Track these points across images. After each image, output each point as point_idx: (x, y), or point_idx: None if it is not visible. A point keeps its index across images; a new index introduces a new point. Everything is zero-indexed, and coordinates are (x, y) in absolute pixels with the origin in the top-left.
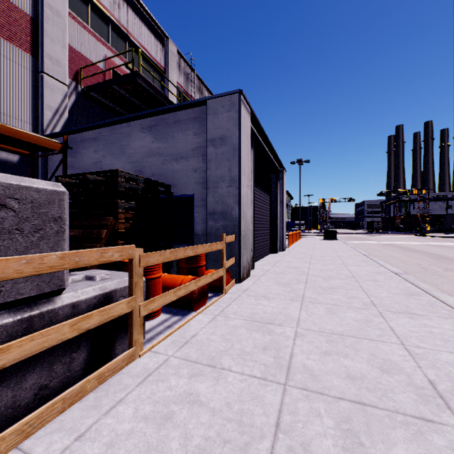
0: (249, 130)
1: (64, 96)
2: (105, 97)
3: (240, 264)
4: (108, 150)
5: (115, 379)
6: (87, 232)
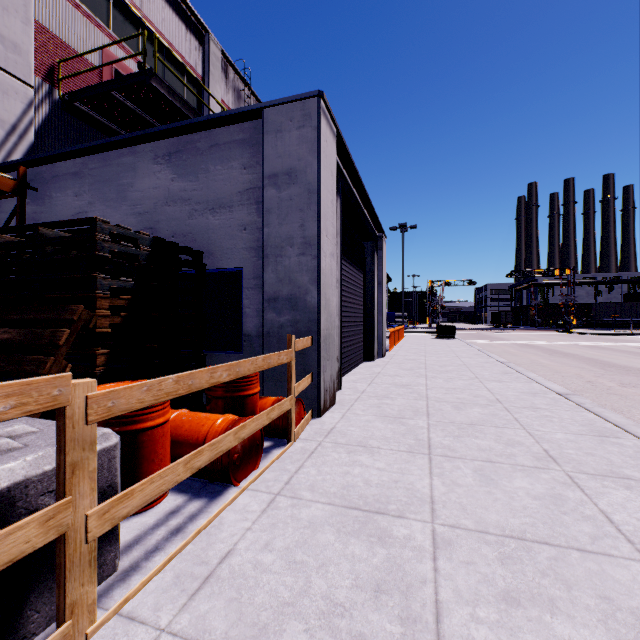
0: (334, 163)
1: (27, 104)
2: (101, 112)
3: (320, 386)
4: (99, 192)
5: None
6: (33, 333)
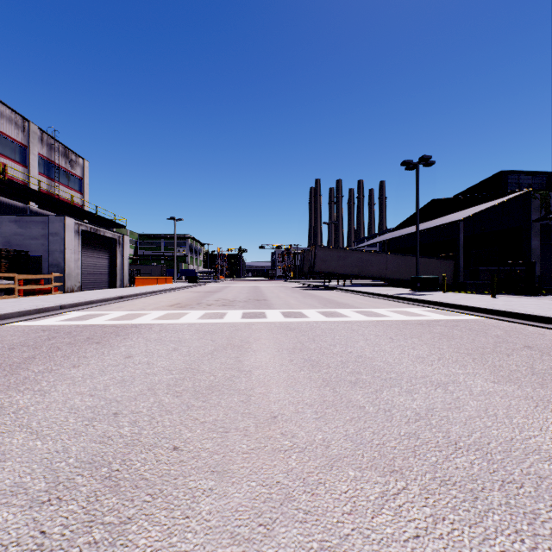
0: (73, 228)
1: None
2: None
3: (65, 286)
4: None
5: (12, 299)
6: None
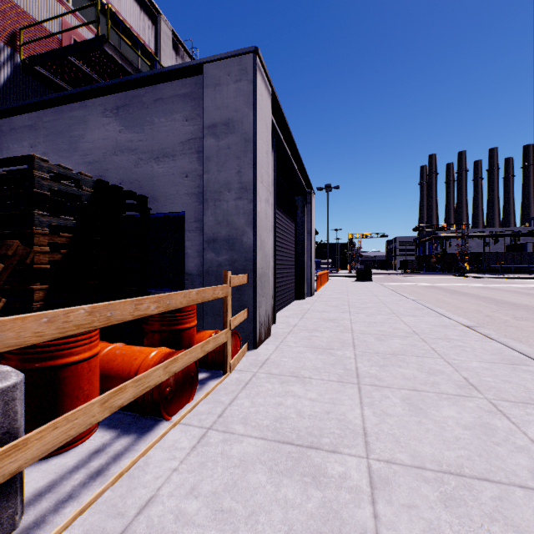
0: (269, 117)
1: None
2: (61, 77)
3: (256, 320)
4: (52, 143)
5: None
6: None
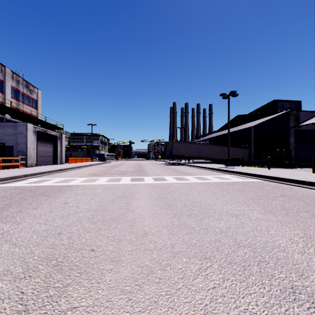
0: (32, 130)
1: None
2: None
3: (27, 163)
4: None
5: None
6: None
